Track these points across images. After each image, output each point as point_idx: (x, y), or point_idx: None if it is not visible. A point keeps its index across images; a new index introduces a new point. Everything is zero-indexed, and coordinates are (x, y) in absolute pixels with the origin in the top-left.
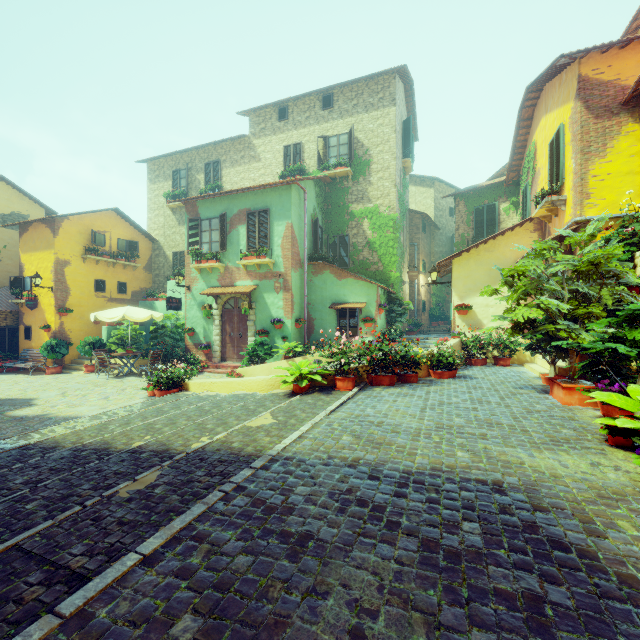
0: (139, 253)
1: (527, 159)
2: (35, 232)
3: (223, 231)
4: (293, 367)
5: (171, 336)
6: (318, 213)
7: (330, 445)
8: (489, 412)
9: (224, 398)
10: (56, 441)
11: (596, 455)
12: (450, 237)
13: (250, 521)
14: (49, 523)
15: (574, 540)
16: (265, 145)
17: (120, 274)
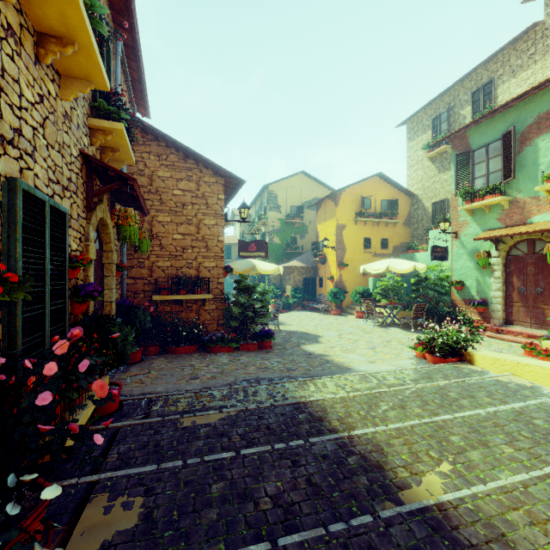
0: (399, 210)
1: None
2: (324, 207)
3: (508, 153)
4: None
5: (434, 289)
6: None
7: None
8: None
9: None
10: (324, 408)
11: None
12: None
13: None
14: None
15: None
16: None
17: (382, 231)
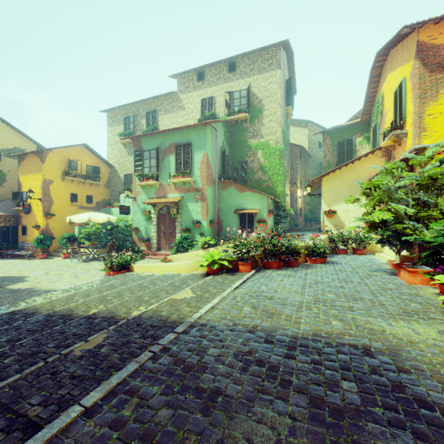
0: (101, 175)
1: (376, 105)
2: (29, 160)
3: (159, 159)
4: (207, 255)
5: (122, 233)
6: (225, 146)
7: (235, 314)
8: (353, 289)
9: (158, 277)
10: (36, 308)
11: (441, 324)
12: (319, 163)
13: (172, 378)
14: (17, 376)
15: (436, 399)
16: (188, 98)
17: (88, 190)
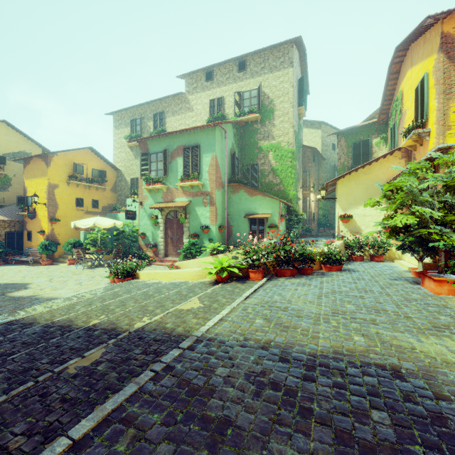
0: (107, 179)
1: (395, 103)
2: (34, 164)
3: (166, 162)
4: (216, 262)
5: (129, 238)
6: (235, 148)
7: (245, 327)
8: (374, 300)
9: (164, 285)
10: (34, 318)
11: None
12: (333, 165)
13: (175, 403)
14: (2, 398)
15: None
16: (196, 99)
17: (94, 194)
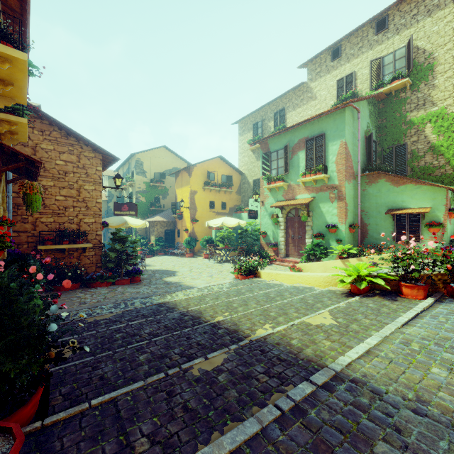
0: (233, 183)
1: None
2: (181, 176)
3: (286, 158)
4: (350, 268)
5: (251, 237)
6: (371, 129)
7: (414, 377)
8: None
9: (286, 288)
10: (175, 303)
11: None
12: None
13: None
14: (140, 384)
15: None
16: (320, 85)
17: (222, 197)
